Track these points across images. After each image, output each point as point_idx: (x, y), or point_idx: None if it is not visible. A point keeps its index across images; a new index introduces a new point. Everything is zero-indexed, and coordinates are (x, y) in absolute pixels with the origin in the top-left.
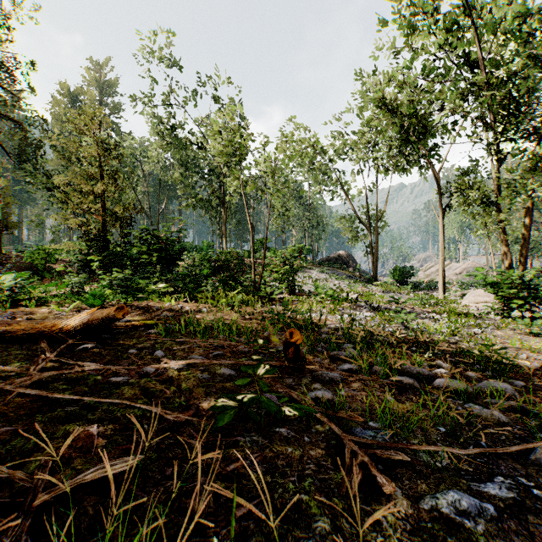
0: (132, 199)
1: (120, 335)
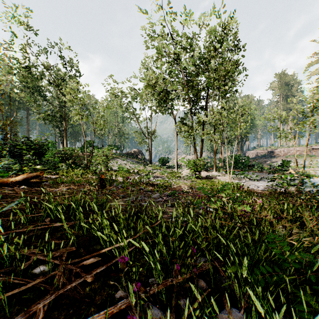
0: None
1: (32, 185)
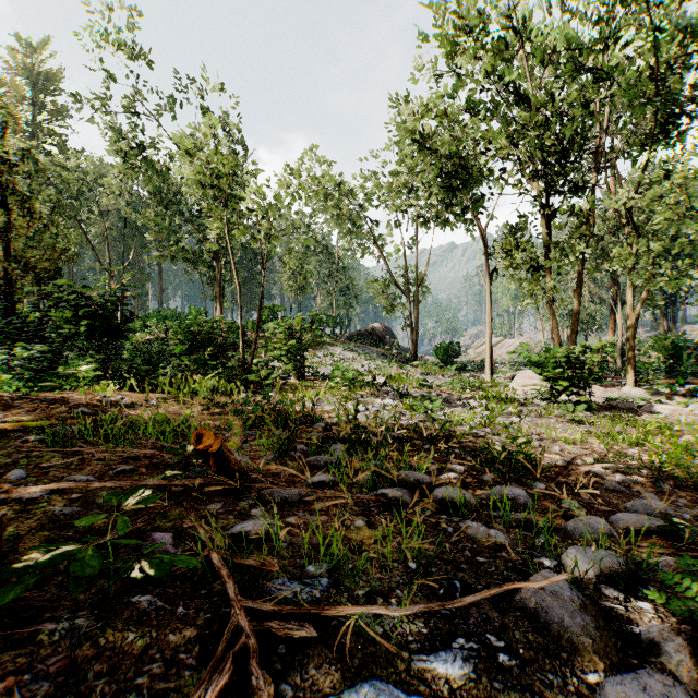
0: (74, 243)
1: None
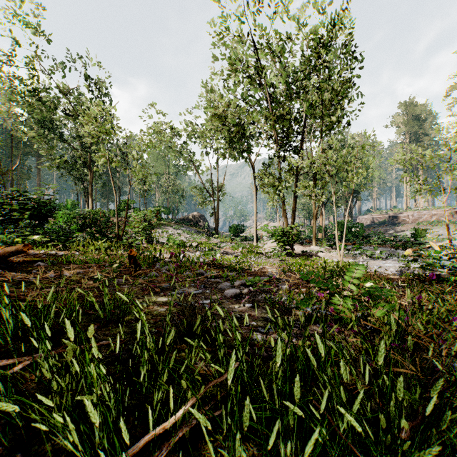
0: None
1: (16, 267)
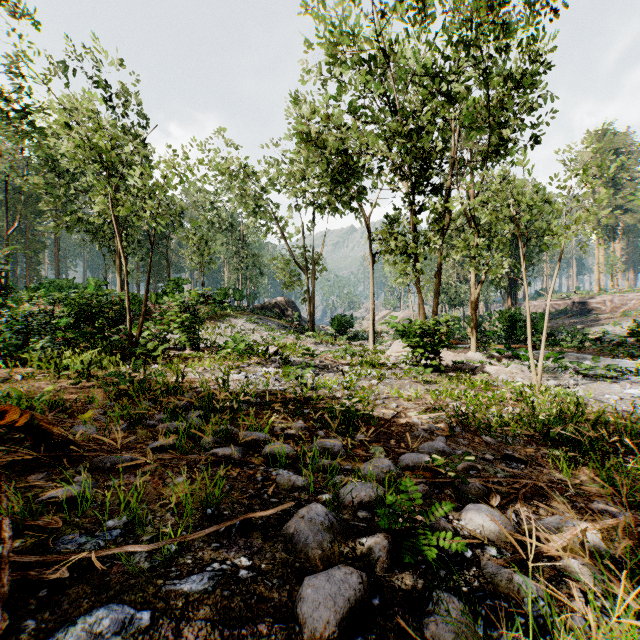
0: None
1: None
